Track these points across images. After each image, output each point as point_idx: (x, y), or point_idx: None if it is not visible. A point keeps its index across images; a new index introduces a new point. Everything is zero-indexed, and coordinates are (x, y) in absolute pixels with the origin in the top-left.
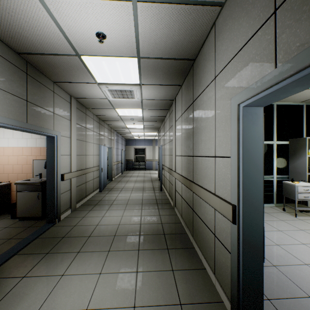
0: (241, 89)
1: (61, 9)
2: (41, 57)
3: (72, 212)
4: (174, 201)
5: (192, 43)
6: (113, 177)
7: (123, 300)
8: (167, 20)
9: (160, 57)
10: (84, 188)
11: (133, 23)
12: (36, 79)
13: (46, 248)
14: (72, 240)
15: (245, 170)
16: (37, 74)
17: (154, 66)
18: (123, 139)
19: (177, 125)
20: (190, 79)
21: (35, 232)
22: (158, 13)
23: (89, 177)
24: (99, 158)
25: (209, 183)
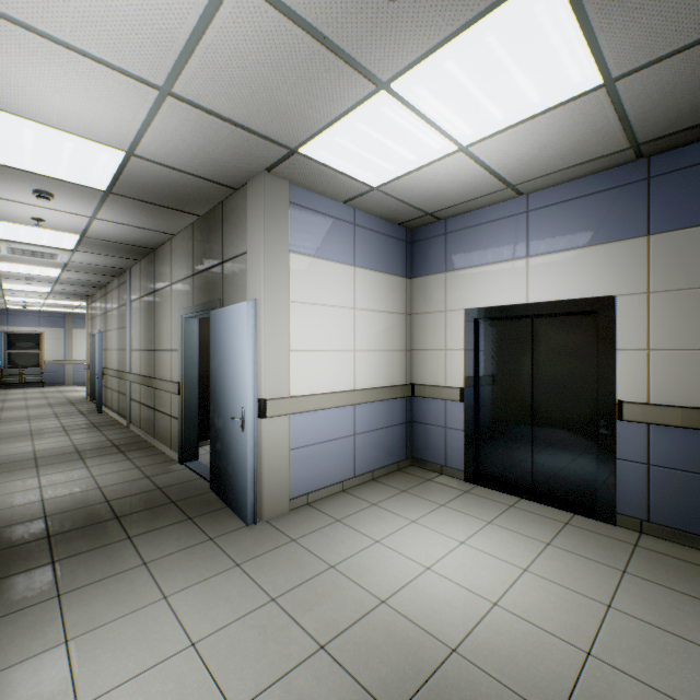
0: (184, 306)
1: (1, 203)
2: None
3: None
4: (129, 416)
5: (151, 242)
6: None
7: (80, 477)
8: (125, 230)
9: (113, 241)
10: None
11: (86, 223)
12: None
13: None
14: None
15: (187, 358)
16: None
17: (104, 244)
18: None
19: (134, 307)
20: (151, 263)
21: None
22: (116, 226)
23: None
24: None
25: (168, 374)
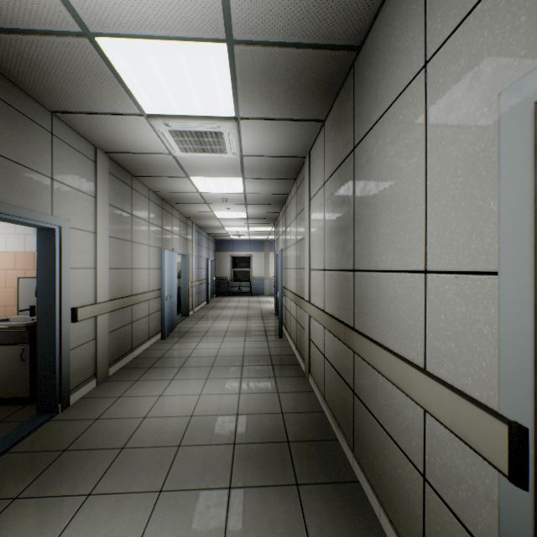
0: None
1: None
2: (3, 42)
3: (98, 385)
4: (307, 362)
5: None
6: (191, 309)
7: None
8: None
9: (280, 42)
10: (128, 333)
11: None
12: (3, 99)
13: (16, 482)
14: (82, 458)
15: None
16: (5, 88)
17: (267, 68)
18: (210, 240)
19: (312, 206)
20: (345, 99)
21: (4, 437)
22: None
23: (140, 311)
24: (160, 274)
25: (402, 339)
